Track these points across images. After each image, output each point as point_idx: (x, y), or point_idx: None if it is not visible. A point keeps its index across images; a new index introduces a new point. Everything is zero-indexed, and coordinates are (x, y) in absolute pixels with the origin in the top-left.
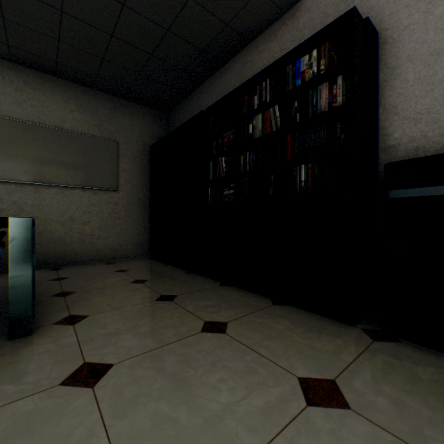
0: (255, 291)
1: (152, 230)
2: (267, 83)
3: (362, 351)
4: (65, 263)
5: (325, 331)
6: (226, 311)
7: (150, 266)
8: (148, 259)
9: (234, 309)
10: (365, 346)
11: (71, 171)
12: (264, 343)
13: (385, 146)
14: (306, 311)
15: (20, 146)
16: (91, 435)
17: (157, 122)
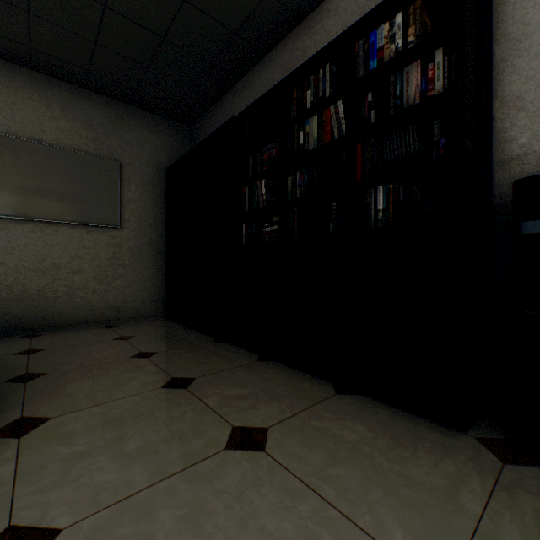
0: (309, 371)
1: (168, 281)
2: (326, 70)
3: (492, 487)
4: (45, 328)
5: (422, 445)
6: (266, 407)
7: (164, 331)
8: (163, 320)
9: (278, 403)
10: (495, 476)
11: (54, 201)
12: (328, 471)
13: (504, 157)
14: (386, 405)
15: None
16: None
17: (176, 137)
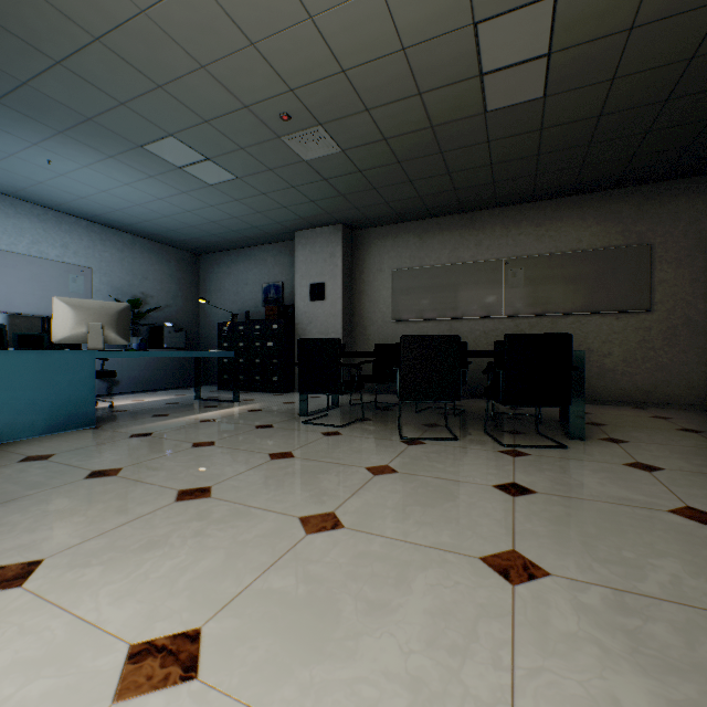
0: None
1: None
2: None
3: None
4: None
5: None
6: None
7: None
8: (706, 411)
9: None
10: None
11: (588, 296)
12: None
13: None
14: None
15: (538, 280)
16: (654, 484)
17: None
